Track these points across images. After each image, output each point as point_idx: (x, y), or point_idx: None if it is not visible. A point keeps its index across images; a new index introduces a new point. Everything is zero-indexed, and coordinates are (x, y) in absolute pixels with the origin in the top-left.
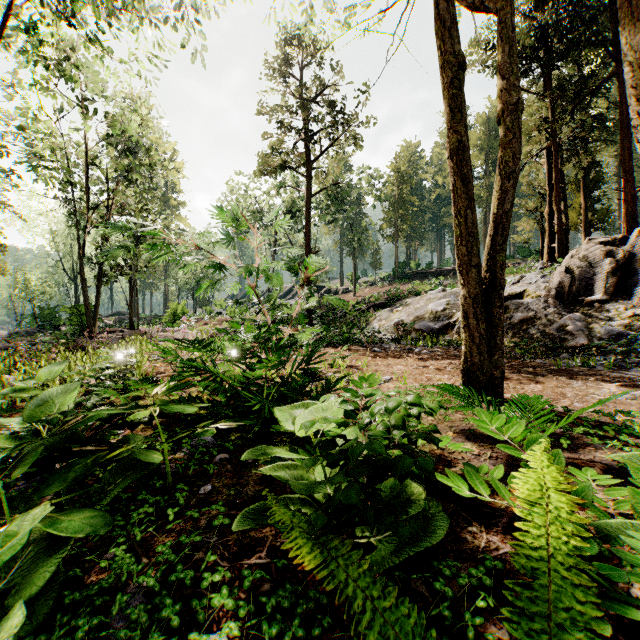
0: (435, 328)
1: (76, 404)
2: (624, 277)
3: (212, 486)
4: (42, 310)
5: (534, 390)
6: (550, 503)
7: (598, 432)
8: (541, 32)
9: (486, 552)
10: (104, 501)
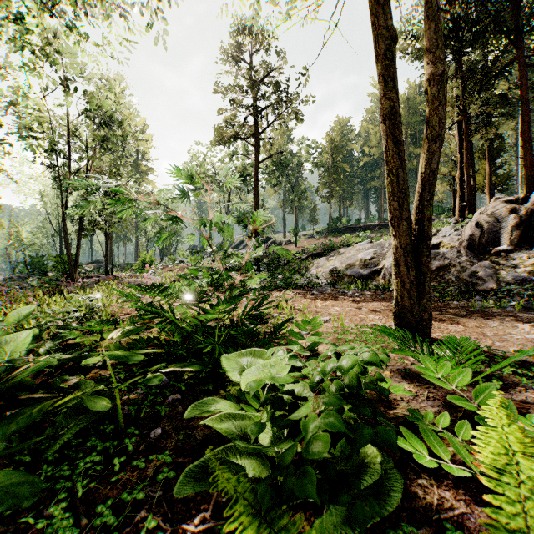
0: (364, 274)
1: (29, 350)
2: (526, 230)
3: (162, 429)
4: (32, 259)
5: (457, 330)
6: (521, 471)
7: (527, 373)
8: (453, 23)
9: (441, 512)
10: (53, 447)
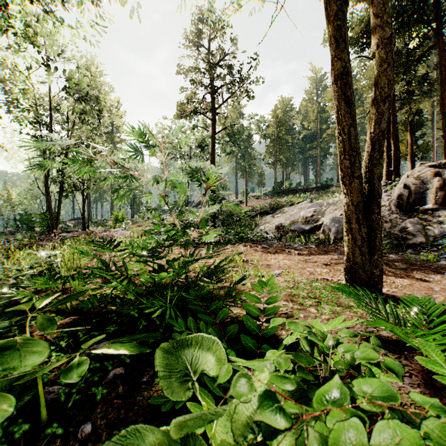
0: (306, 229)
1: None
2: None
3: (92, 424)
4: (22, 216)
5: (404, 284)
6: None
7: None
8: None
9: None
10: None
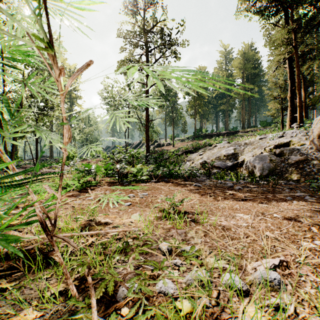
0: (228, 166)
1: None
2: None
3: None
4: None
5: None
6: None
7: None
8: None
9: None
10: None
